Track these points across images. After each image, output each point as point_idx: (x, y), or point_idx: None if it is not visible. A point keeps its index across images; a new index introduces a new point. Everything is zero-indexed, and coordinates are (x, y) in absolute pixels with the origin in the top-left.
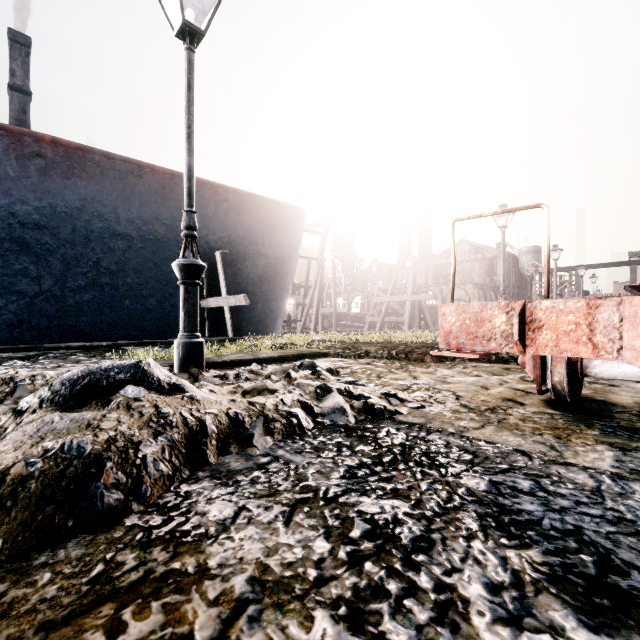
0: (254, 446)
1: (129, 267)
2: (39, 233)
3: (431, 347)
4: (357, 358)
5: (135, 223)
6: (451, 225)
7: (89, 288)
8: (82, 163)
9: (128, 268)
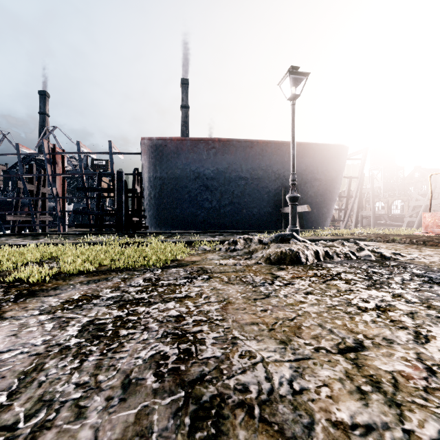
0: (334, 259)
1: (246, 193)
2: (212, 181)
3: None
4: (385, 242)
5: (249, 171)
6: (429, 177)
7: (229, 205)
8: (228, 147)
9: (245, 194)
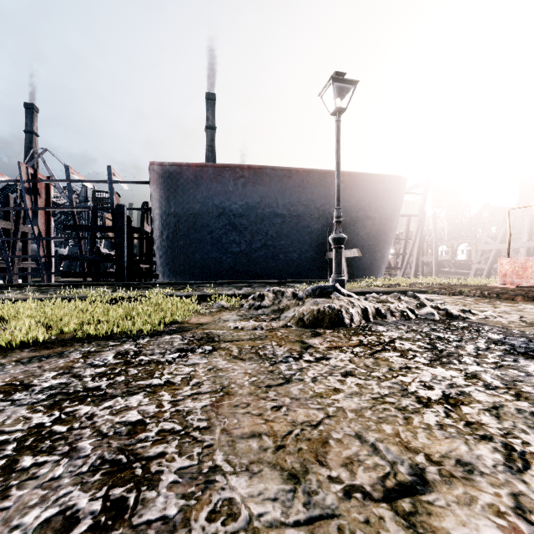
0: (387, 319)
1: (283, 234)
2: (241, 219)
3: (527, 290)
4: (451, 295)
5: (286, 206)
6: (507, 212)
7: (262, 248)
8: (261, 176)
9: (282, 235)
